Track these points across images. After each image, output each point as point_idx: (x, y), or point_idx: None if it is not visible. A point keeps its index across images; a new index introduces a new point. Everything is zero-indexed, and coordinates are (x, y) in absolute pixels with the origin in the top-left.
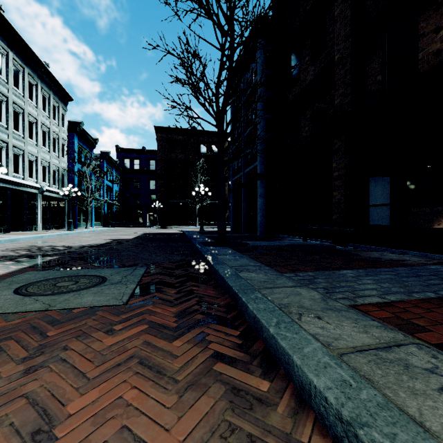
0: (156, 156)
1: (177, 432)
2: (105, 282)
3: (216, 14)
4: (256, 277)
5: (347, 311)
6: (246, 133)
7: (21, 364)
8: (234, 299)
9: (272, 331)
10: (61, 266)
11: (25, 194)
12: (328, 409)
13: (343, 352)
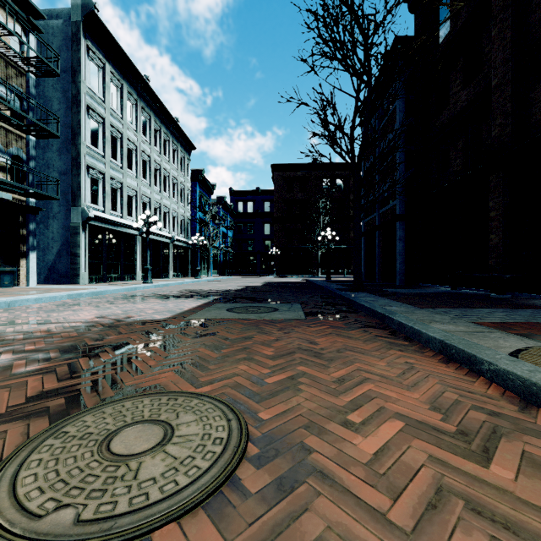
0: (270, 197)
1: (367, 347)
2: (279, 310)
3: (353, 66)
4: (398, 309)
5: (466, 323)
6: (382, 168)
7: (279, 332)
8: (382, 320)
9: (410, 325)
10: (233, 302)
11: (161, 244)
12: (436, 342)
13: (452, 332)
